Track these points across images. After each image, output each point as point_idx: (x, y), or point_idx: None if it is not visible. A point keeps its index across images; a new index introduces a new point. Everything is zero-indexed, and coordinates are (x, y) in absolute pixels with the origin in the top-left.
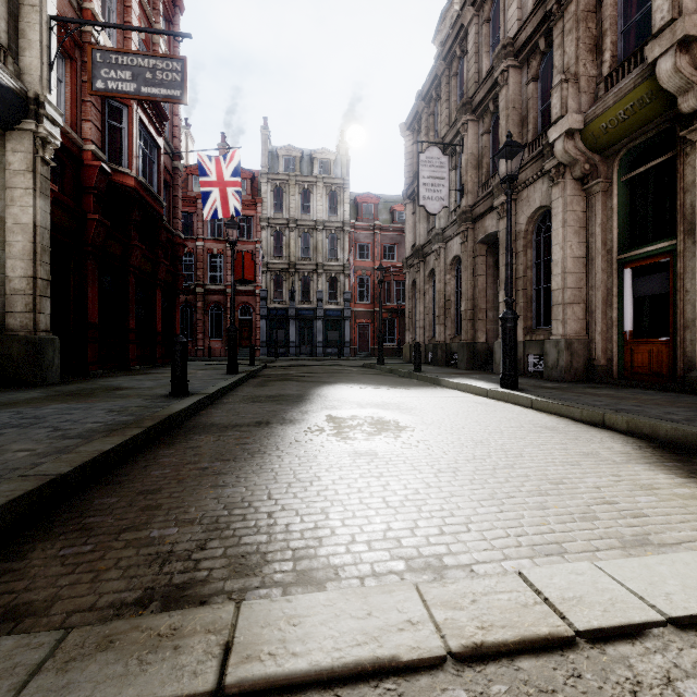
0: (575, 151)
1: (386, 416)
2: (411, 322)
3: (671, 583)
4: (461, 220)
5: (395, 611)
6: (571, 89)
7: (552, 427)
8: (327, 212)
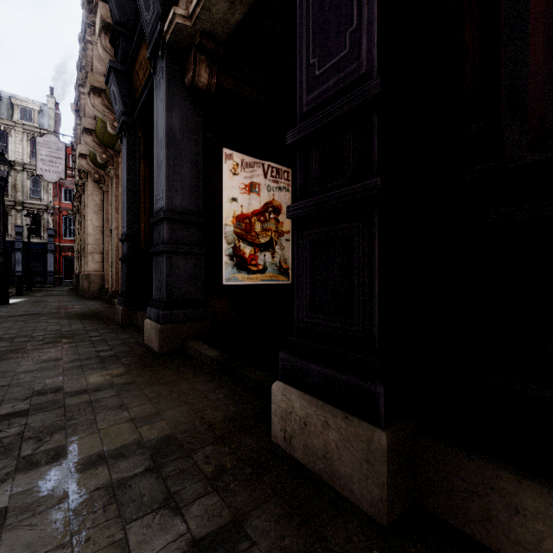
0: (88, 166)
1: None
2: None
3: None
4: (76, 190)
5: None
6: None
7: None
8: (28, 156)
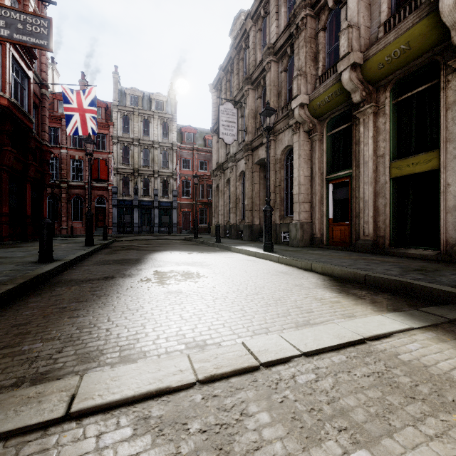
0: (305, 116)
1: (192, 270)
2: (216, 211)
3: (310, 339)
4: (245, 149)
5: (174, 367)
6: (302, 80)
7: (285, 272)
8: (161, 136)
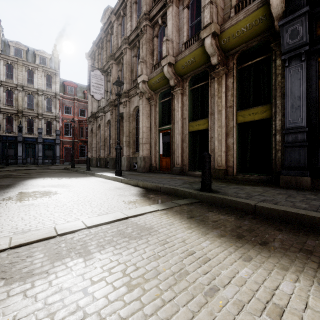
0: (146, 88)
1: (53, 190)
2: (91, 148)
3: (97, 220)
4: (110, 105)
5: None
6: (144, 66)
7: (120, 188)
8: (45, 86)
